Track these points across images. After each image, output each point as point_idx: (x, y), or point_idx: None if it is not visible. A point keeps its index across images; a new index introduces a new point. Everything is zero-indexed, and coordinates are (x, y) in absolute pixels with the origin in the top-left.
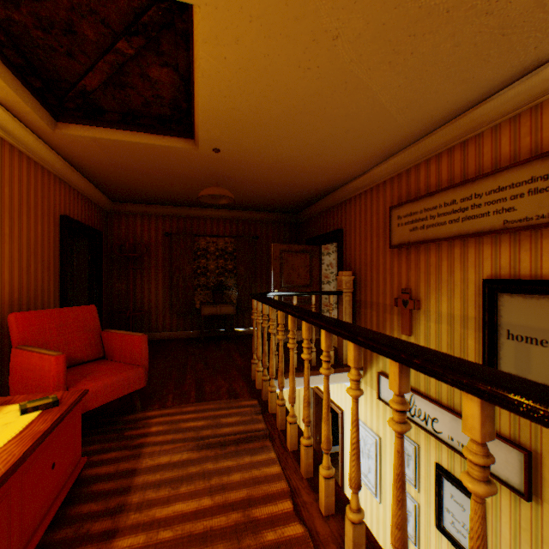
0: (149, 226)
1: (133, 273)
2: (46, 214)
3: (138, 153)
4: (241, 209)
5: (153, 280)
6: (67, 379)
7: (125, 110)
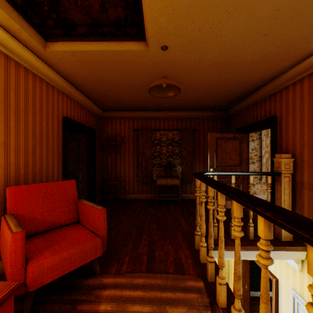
0: (124, 125)
1: (115, 155)
2: (50, 115)
3: (106, 64)
4: (184, 110)
5: (126, 160)
6: (25, 254)
7: (89, 20)
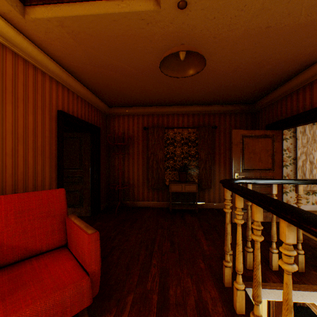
0: (133, 123)
1: (122, 157)
2: (39, 107)
3: (104, 38)
4: (201, 104)
5: (135, 162)
6: None
7: None
